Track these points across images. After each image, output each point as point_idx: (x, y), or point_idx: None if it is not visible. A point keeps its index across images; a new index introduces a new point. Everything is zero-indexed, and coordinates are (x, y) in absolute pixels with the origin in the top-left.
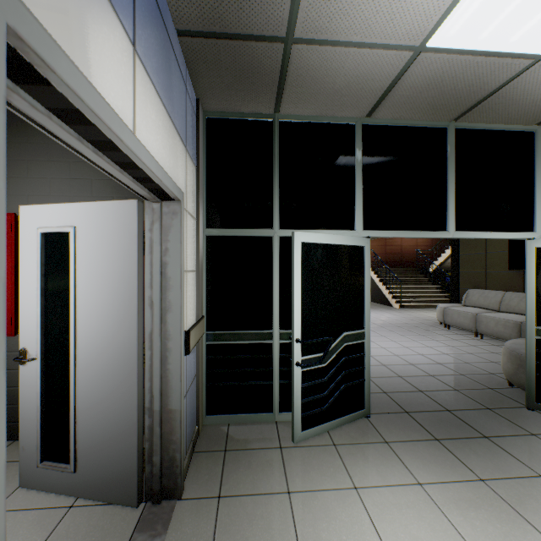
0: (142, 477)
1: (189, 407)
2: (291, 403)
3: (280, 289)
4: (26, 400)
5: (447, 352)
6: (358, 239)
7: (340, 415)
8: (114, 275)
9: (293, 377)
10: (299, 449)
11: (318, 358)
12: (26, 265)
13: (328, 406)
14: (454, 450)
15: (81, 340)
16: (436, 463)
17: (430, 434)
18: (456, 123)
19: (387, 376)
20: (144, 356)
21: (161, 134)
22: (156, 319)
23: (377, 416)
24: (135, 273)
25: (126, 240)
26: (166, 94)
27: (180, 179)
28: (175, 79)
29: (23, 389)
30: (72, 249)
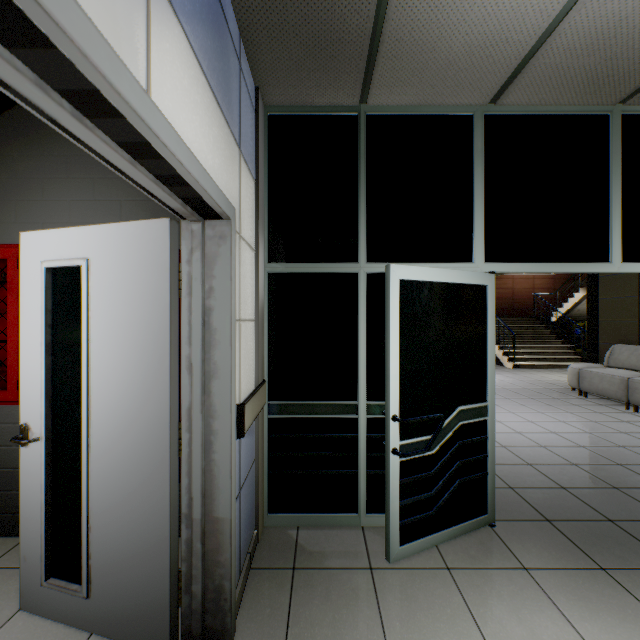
0: (177, 612)
1: (245, 508)
2: (382, 501)
3: (367, 345)
4: (28, 493)
5: (590, 431)
6: (479, 275)
7: (453, 523)
8: (139, 325)
9: (388, 469)
10: (397, 572)
11: (422, 443)
12: (28, 311)
13: (437, 510)
14: (634, 588)
15: (96, 415)
16: (610, 611)
17: (591, 559)
18: (624, 107)
19: (511, 463)
20: (179, 440)
21: (200, 116)
22: (196, 388)
23: (505, 524)
24: (167, 323)
25: (154, 276)
26: (207, 58)
27: (230, 190)
28: (222, 45)
29: (24, 478)
30: (84, 290)
